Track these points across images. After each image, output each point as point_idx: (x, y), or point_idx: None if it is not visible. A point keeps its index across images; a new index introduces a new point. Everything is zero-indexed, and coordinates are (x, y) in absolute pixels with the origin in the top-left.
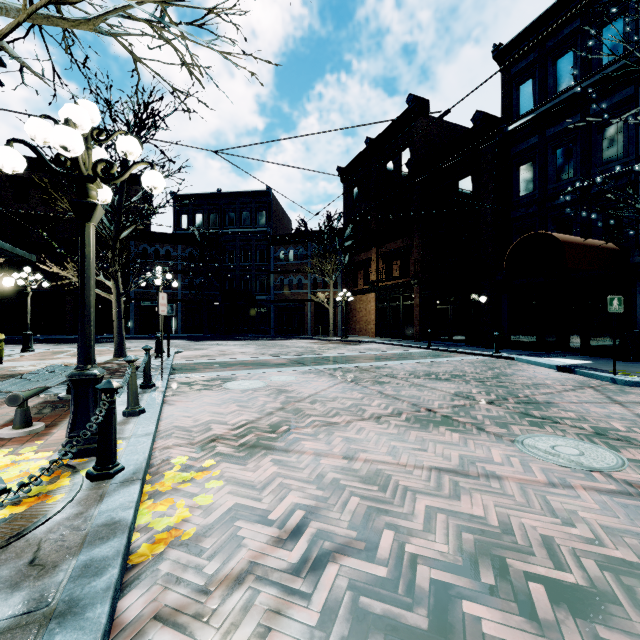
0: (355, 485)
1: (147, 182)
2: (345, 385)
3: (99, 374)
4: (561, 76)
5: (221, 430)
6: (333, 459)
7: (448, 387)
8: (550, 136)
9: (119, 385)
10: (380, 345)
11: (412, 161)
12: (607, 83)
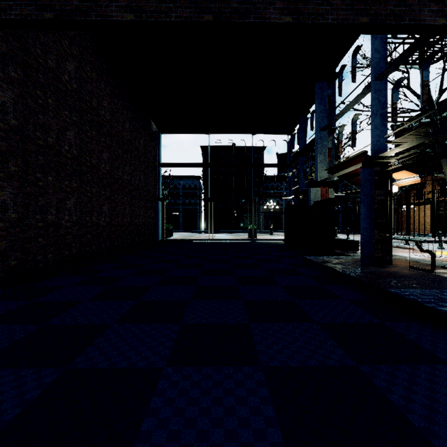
0: None
1: None
2: None
3: None
4: None
5: None
6: None
7: None
8: None
9: None
10: None
11: None
12: None
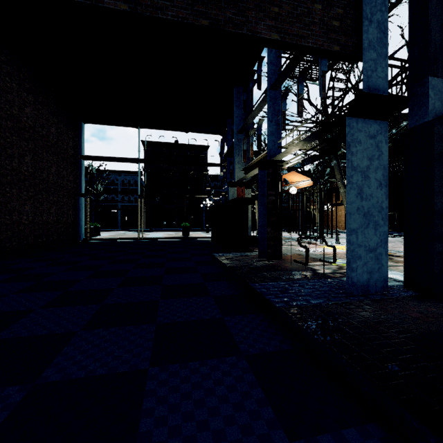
0: None
1: None
2: None
3: None
4: None
5: None
6: None
7: None
8: None
9: None
10: None
11: None
12: None
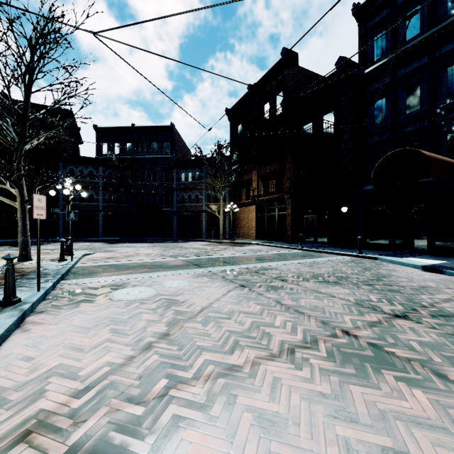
0: None
1: None
2: (239, 292)
3: None
4: (410, 27)
5: (57, 396)
6: None
7: (343, 293)
8: (401, 76)
9: None
10: (261, 246)
11: (285, 100)
12: (452, 29)
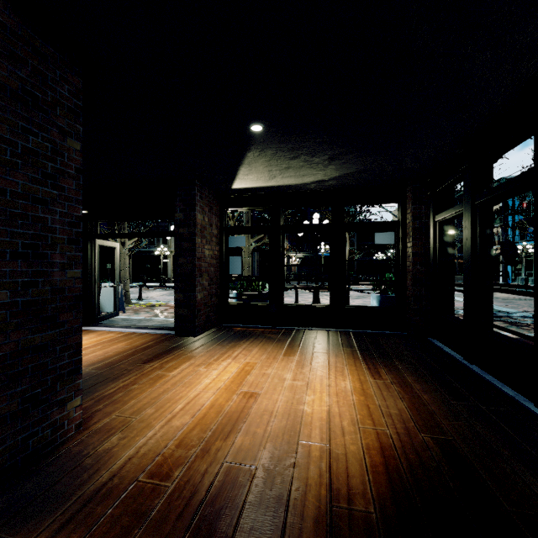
0: None
1: None
2: None
3: None
4: None
5: None
6: None
7: None
8: None
9: None
10: None
11: None
12: None
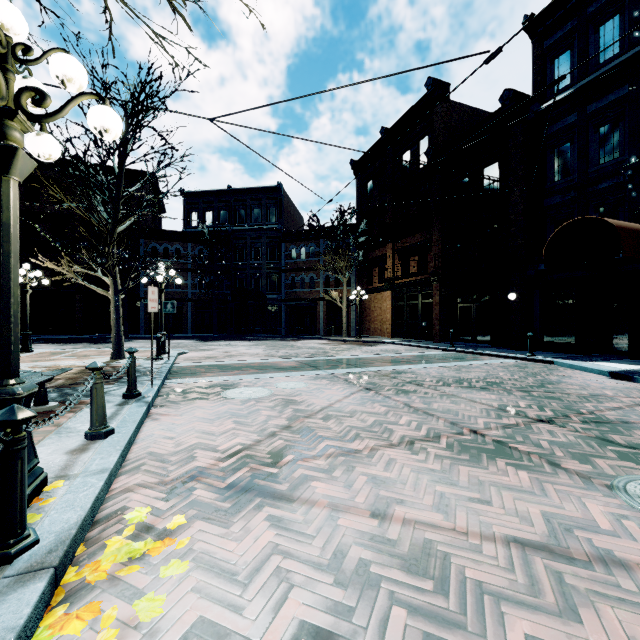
0: (395, 577)
1: (93, 121)
2: (364, 394)
3: (20, 392)
4: (605, 44)
5: (206, 460)
6: (356, 517)
7: (488, 398)
8: (592, 112)
9: (28, 414)
10: (397, 346)
11: (432, 149)
12: None
